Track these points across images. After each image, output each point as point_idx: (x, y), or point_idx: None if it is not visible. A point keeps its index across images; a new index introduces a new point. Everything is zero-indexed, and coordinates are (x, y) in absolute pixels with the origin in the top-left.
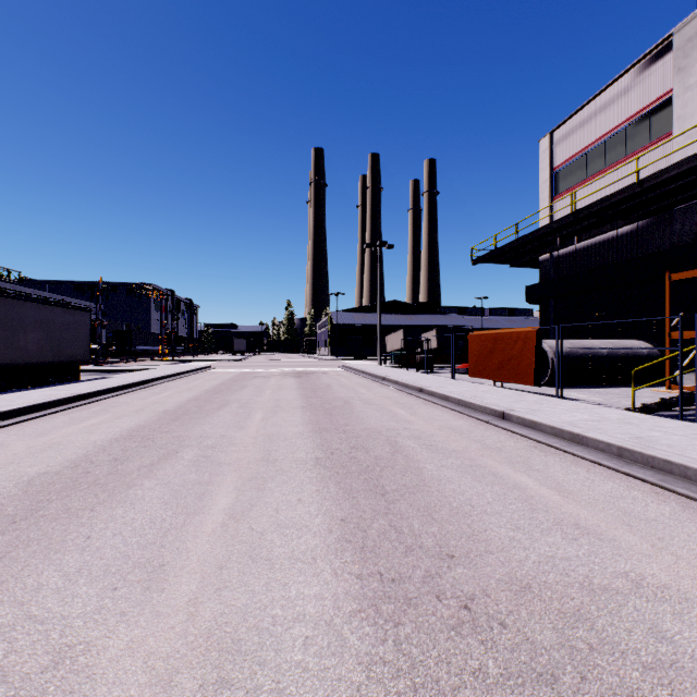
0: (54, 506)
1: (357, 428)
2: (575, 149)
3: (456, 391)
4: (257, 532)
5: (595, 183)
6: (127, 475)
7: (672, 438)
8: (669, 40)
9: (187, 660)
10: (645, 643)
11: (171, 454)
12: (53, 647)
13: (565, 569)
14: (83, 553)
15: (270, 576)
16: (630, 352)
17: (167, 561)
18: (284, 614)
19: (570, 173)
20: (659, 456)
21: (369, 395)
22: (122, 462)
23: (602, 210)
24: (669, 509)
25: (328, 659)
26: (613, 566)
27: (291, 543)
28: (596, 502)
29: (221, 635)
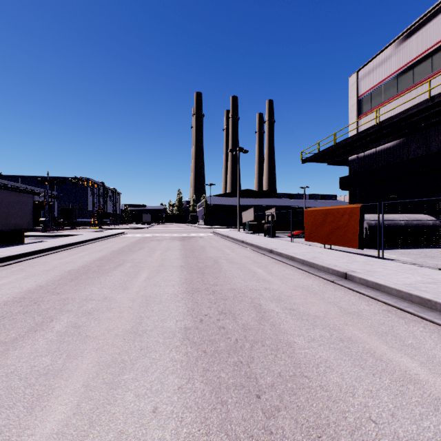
0: None
1: (225, 288)
2: (375, 82)
3: (299, 252)
4: None
5: (390, 105)
6: None
7: None
8: None
9: None
10: None
11: (44, 323)
12: None
13: None
14: None
15: None
16: (420, 223)
17: None
18: None
19: (371, 99)
20: None
21: (233, 255)
22: None
23: (398, 122)
24: None
25: None
26: None
27: None
28: None
29: None
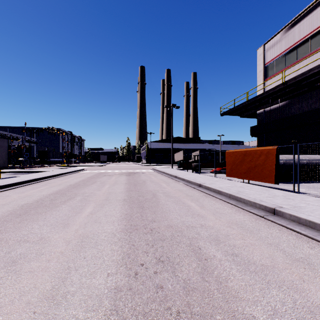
0: None
1: (162, 225)
2: (278, 52)
3: (224, 187)
4: None
5: (290, 69)
6: None
7: None
8: None
9: None
10: None
11: None
12: None
13: None
14: None
15: None
16: (318, 162)
17: None
18: None
19: (275, 65)
20: None
21: (168, 189)
22: None
23: (300, 81)
24: None
25: None
26: None
27: None
28: None
29: None
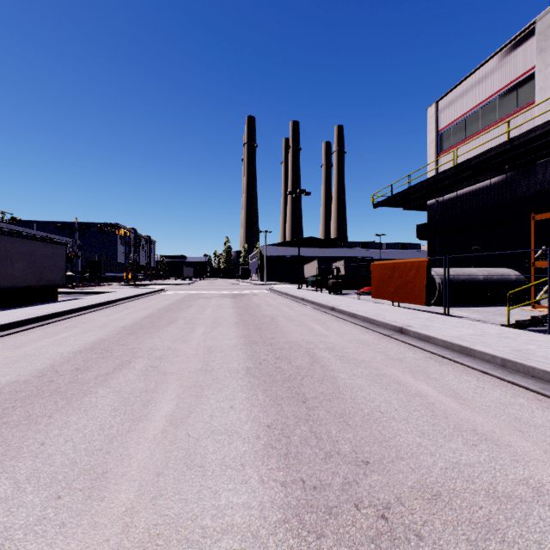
0: (18, 413)
1: (281, 341)
2: (456, 115)
3: (362, 310)
4: (193, 438)
5: (472, 142)
6: (85, 383)
7: (546, 350)
8: (532, 27)
9: None
10: None
11: (125, 364)
12: None
13: (470, 475)
14: (35, 460)
15: (202, 484)
16: (501, 278)
17: (110, 468)
18: (214, 525)
19: (452, 134)
20: (539, 367)
21: (291, 313)
22: (82, 371)
23: (479, 164)
24: None
25: None
26: (513, 473)
27: (222, 450)
28: (488, 409)
29: (153, 549)
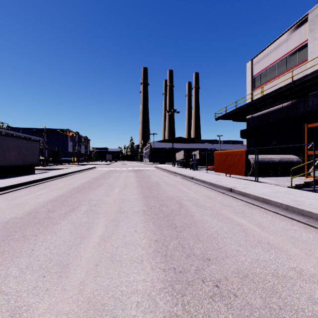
0: (18, 234)
1: (163, 196)
2: (263, 67)
3: (208, 178)
4: (114, 247)
5: (272, 83)
6: (54, 218)
7: (311, 201)
8: (306, 17)
9: (78, 315)
10: (307, 305)
11: (75, 208)
12: (11, 308)
13: (264, 266)
14: (29, 258)
15: (120, 270)
16: (288, 160)
17: (70, 262)
18: (127, 290)
19: (260, 78)
20: (306, 210)
21: (168, 180)
22: (52, 212)
23: (276, 95)
24: (312, 235)
25: (148, 314)
26: (288, 264)
27: (131, 253)
28: (277, 232)
29: (95, 301)
